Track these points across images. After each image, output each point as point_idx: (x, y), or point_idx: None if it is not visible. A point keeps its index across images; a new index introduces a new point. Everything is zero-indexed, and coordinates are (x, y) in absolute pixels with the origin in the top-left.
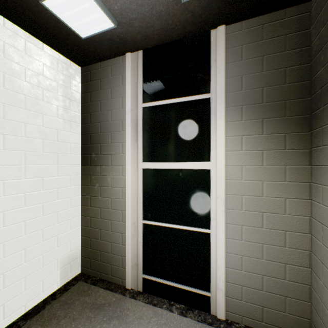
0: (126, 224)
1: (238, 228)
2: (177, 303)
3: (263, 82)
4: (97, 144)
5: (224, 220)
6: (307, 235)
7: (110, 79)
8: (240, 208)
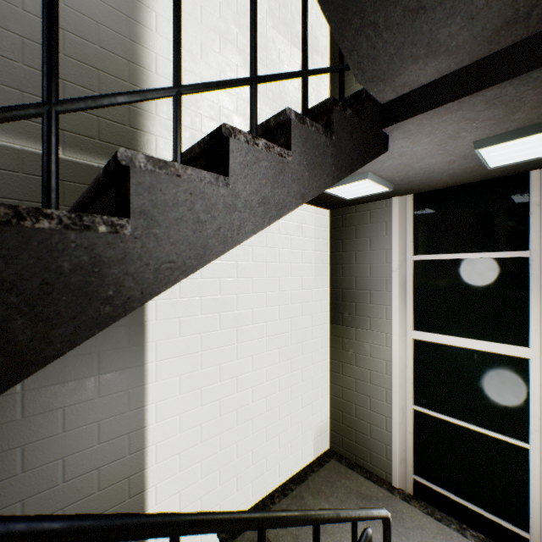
0: (393, 407)
1: None
2: (471, 529)
3: None
4: (351, 303)
5: None
6: None
7: (369, 226)
8: None
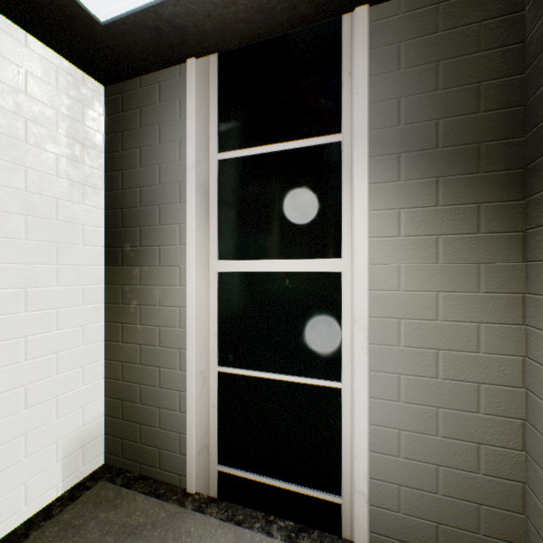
0: (188, 374)
1: (392, 379)
2: (280, 519)
3: (438, 109)
4: (134, 228)
5: (366, 365)
6: (518, 390)
7: (159, 107)
8: (396, 342)
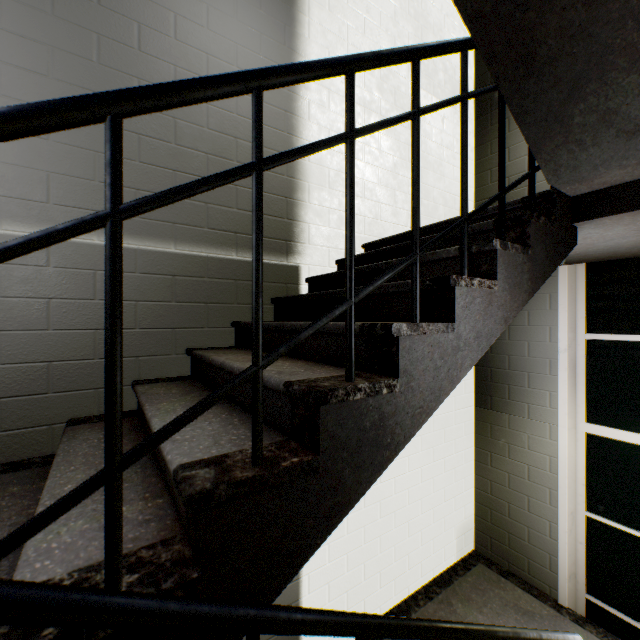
0: (559, 512)
1: None
2: None
3: None
4: (502, 384)
5: None
6: None
7: None
8: None
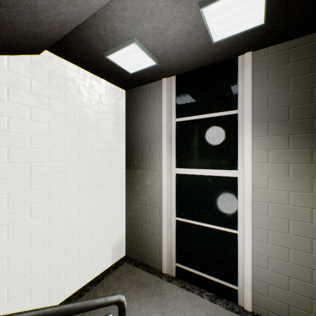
0: (163, 220)
1: (264, 232)
2: (206, 291)
3: (289, 101)
4: (138, 153)
5: (250, 224)
6: None
7: (149, 99)
8: (266, 214)
